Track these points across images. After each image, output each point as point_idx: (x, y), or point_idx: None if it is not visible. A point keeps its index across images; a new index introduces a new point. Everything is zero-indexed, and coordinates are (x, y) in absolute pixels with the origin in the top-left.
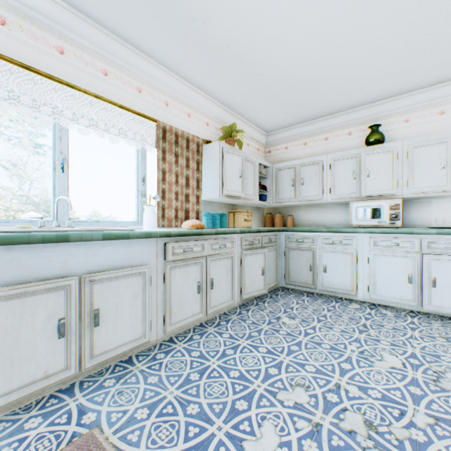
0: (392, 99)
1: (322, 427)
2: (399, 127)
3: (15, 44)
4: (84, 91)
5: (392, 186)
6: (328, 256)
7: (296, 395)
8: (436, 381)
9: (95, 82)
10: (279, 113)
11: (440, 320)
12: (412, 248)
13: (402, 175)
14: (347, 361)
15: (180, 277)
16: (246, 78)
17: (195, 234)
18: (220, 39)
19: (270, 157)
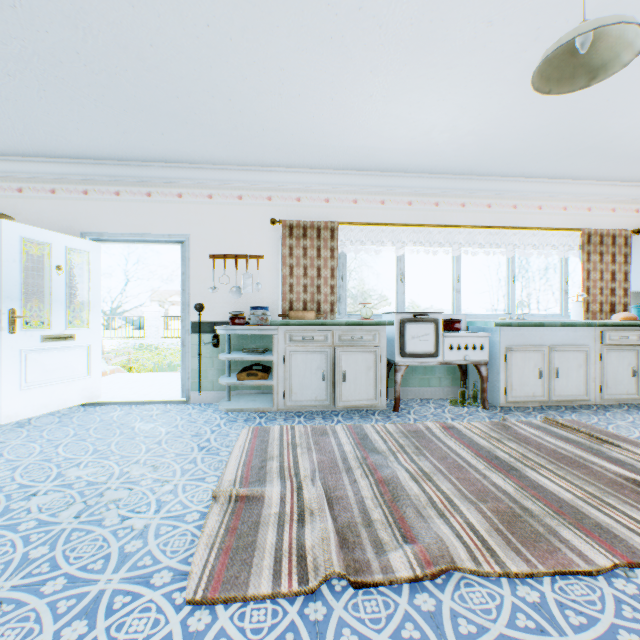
0: None
1: None
2: None
3: (493, 216)
4: (529, 229)
5: None
6: None
7: None
8: None
9: (533, 218)
10: None
11: None
12: None
13: None
14: None
15: (613, 359)
16: None
17: (629, 325)
18: None
19: None
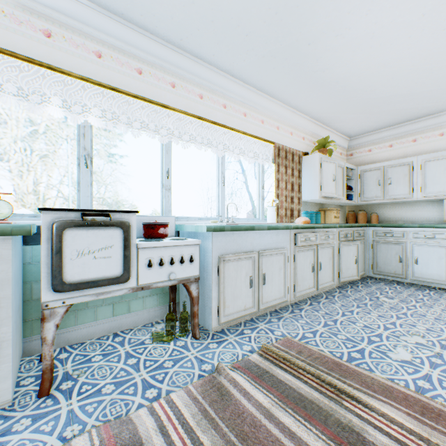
0: None
1: (442, 354)
2: None
3: (206, 109)
4: (238, 131)
5: None
6: (420, 249)
7: (415, 339)
8: None
9: (240, 123)
10: (366, 121)
11: None
12: None
13: None
14: None
15: (302, 259)
16: (344, 100)
17: (311, 227)
18: (331, 79)
19: (352, 159)
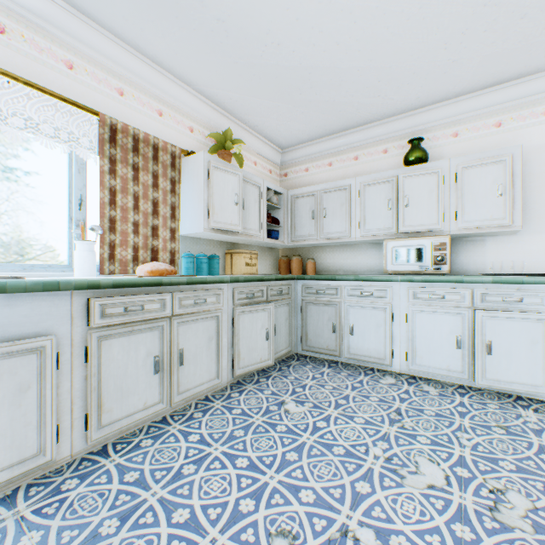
0: (438, 106)
1: None
2: (447, 143)
3: None
4: None
5: (438, 219)
6: (356, 313)
7: None
8: (494, 510)
9: None
10: (294, 120)
11: (497, 398)
12: (462, 302)
13: (449, 204)
14: (366, 477)
15: (120, 352)
16: (239, 62)
17: (149, 284)
18: None
19: (286, 182)
